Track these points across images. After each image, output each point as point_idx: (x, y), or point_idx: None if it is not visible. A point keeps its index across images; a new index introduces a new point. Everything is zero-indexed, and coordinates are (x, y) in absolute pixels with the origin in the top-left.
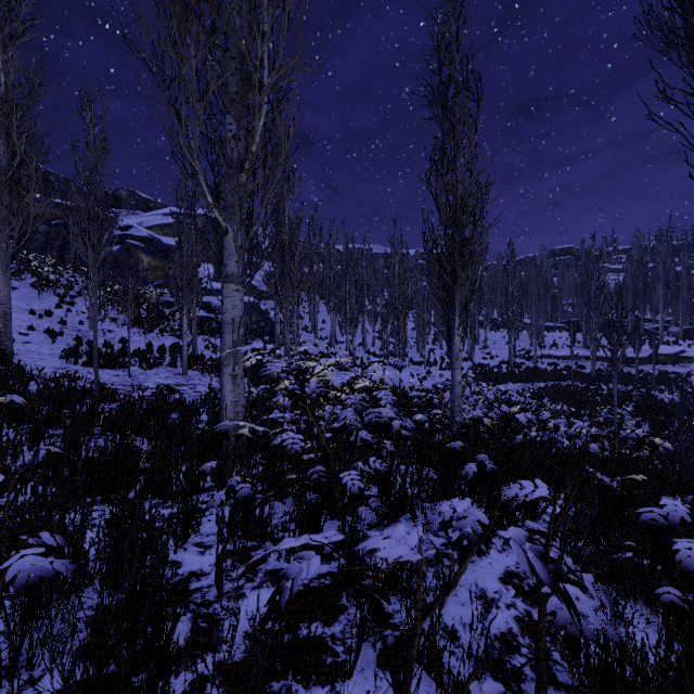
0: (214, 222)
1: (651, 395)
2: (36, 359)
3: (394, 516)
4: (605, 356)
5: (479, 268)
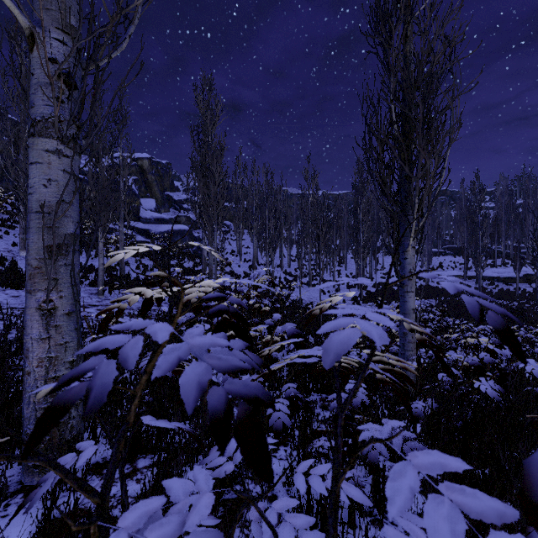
0: (157, 165)
1: None
2: None
3: None
4: (485, 275)
5: (447, 152)
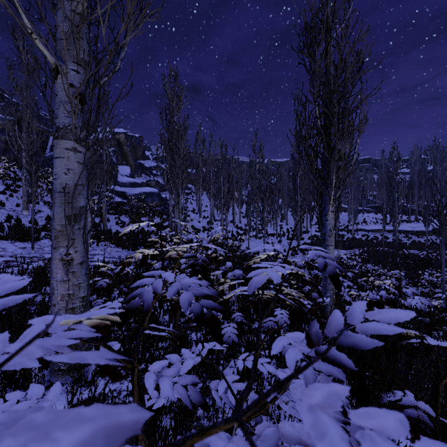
0: (131, 138)
1: None
2: None
3: None
4: (401, 229)
5: (357, 140)
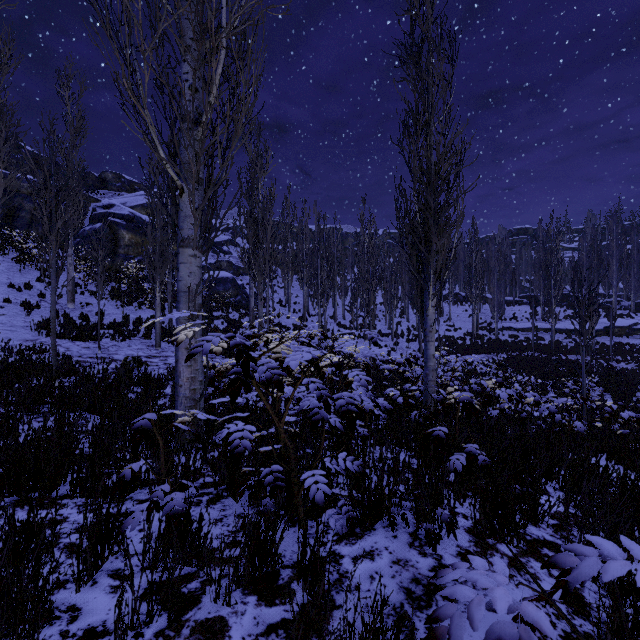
0: None
1: (612, 366)
2: (7, 331)
3: (368, 523)
4: (562, 328)
5: (455, 235)
